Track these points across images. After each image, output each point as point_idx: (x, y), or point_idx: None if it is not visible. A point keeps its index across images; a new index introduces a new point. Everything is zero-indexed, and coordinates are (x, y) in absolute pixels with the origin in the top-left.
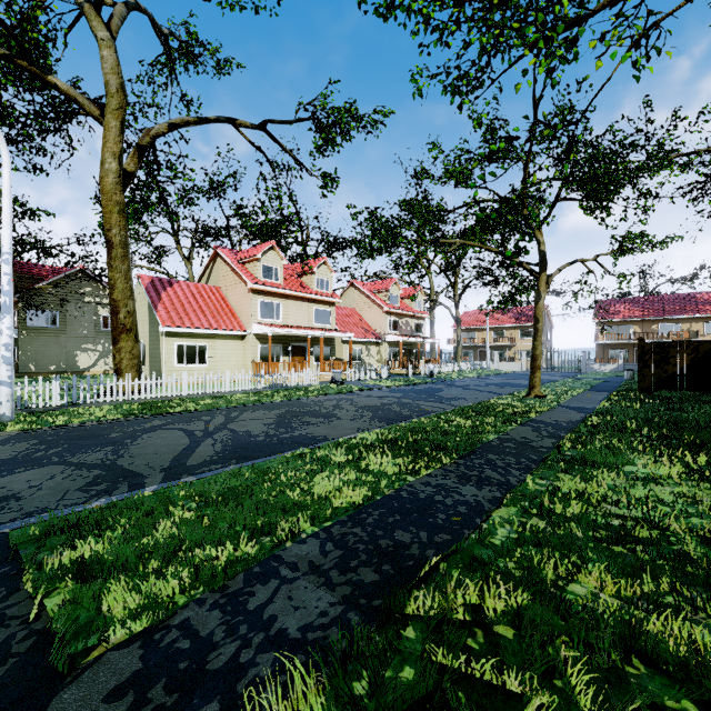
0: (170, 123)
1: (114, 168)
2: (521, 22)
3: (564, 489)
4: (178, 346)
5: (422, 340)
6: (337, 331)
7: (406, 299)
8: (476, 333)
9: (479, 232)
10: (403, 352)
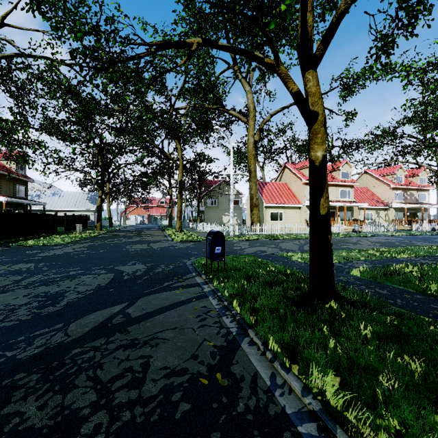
0: (271, 115)
1: (252, 141)
2: None
3: None
4: (271, 212)
5: (425, 206)
6: (355, 202)
7: (410, 177)
8: None
9: None
10: (408, 215)
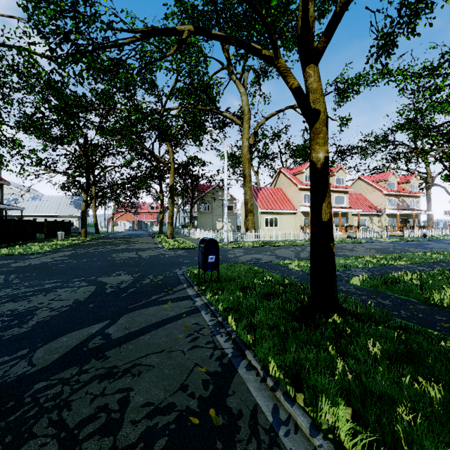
0: (266, 118)
1: (247, 144)
2: (449, 84)
3: None
4: (266, 218)
5: (416, 212)
6: (349, 208)
7: (402, 184)
8: None
9: None
10: (400, 221)
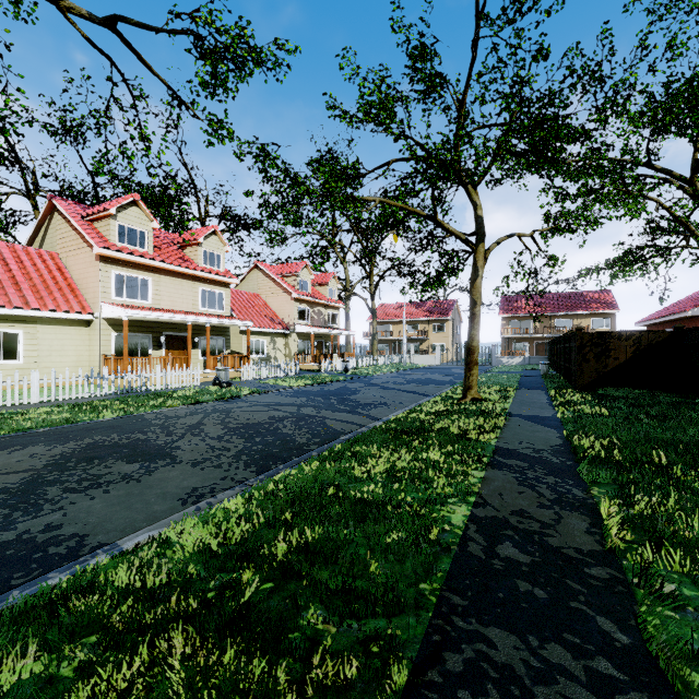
0: None
1: None
2: None
3: None
4: None
5: (336, 332)
6: (230, 318)
7: (318, 286)
8: (391, 327)
9: (402, 193)
10: (315, 345)
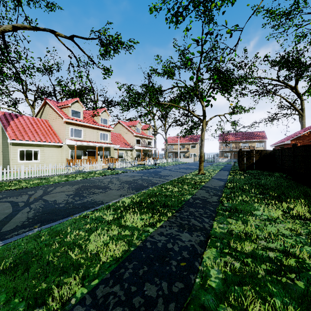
0: (13, 26)
1: None
2: None
3: (234, 230)
4: (20, 150)
5: (151, 148)
6: (111, 144)
7: (144, 130)
8: (173, 146)
9: (177, 100)
10: (143, 154)
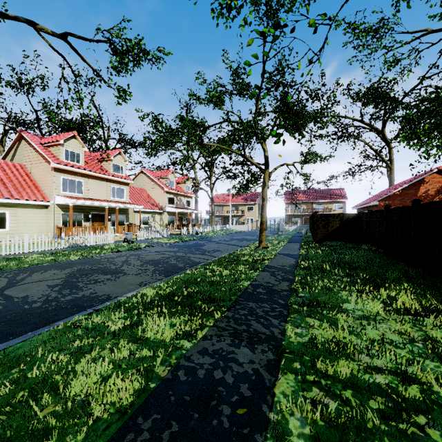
0: None
1: None
2: None
3: (319, 337)
4: None
5: (190, 211)
6: (129, 204)
7: (179, 184)
8: (222, 208)
9: (228, 141)
10: (178, 219)
